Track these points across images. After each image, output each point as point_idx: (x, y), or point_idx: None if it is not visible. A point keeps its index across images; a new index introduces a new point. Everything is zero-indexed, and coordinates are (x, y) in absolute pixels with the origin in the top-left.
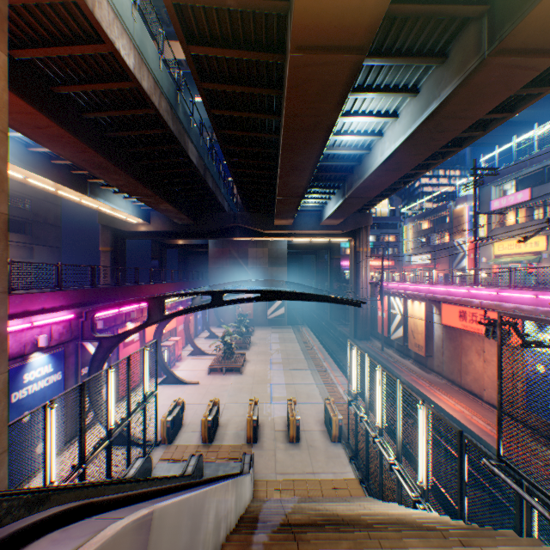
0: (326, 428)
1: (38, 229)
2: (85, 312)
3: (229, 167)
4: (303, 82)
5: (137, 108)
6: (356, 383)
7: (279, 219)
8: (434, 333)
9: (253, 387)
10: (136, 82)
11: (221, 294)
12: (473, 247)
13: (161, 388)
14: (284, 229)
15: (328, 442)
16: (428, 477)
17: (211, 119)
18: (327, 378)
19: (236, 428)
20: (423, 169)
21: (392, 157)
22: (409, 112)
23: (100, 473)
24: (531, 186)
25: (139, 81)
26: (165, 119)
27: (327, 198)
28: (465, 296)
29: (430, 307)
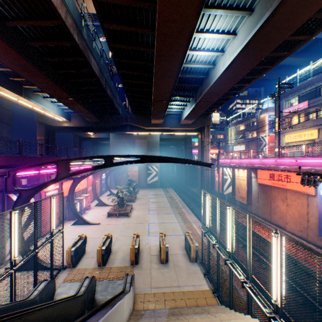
0: (187, 252)
1: None
2: (8, 171)
3: (120, 77)
4: None
5: (48, 20)
6: (208, 220)
7: (154, 119)
8: (252, 189)
9: (137, 225)
10: None
11: (111, 158)
12: (278, 133)
13: (74, 227)
14: (158, 126)
15: (188, 262)
16: (282, 296)
17: (105, 32)
18: (185, 219)
19: (123, 254)
20: (246, 83)
21: (231, 66)
22: (245, 28)
23: (1, 298)
24: (308, 99)
25: None
26: (71, 32)
27: (185, 105)
28: (273, 164)
29: (249, 172)
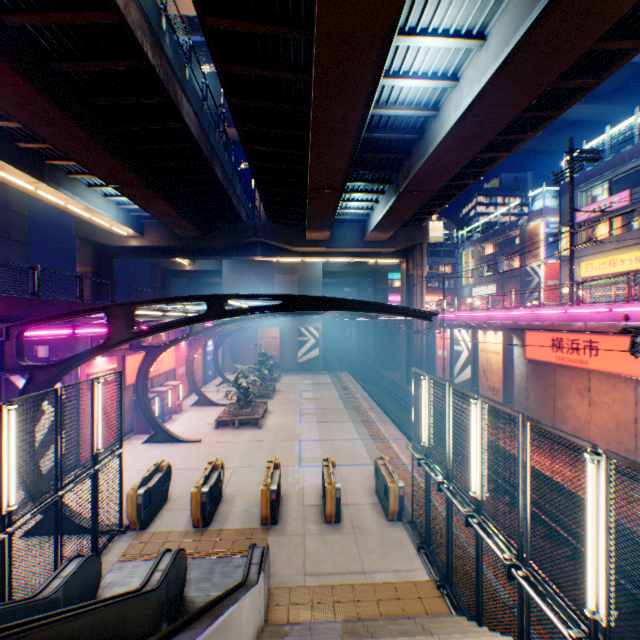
0: (380, 500)
1: None
2: (6, 327)
3: (241, 141)
4: None
5: (89, 11)
6: (427, 432)
7: (312, 230)
8: (514, 372)
9: (276, 444)
10: None
11: (222, 300)
12: (569, 254)
13: (147, 447)
14: (319, 246)
15: (383, 521)
16: (610, 602)
17: (208, 38)
18: (376, 432)
19: (247, 503)
20: (503, 152)
21: (473, 109)
22: (506, 21)
23: None
24: (630, 187)
25: None
26: (138, 38)
27: (374, 201)
28: (559, 320)
29: (508, 338)
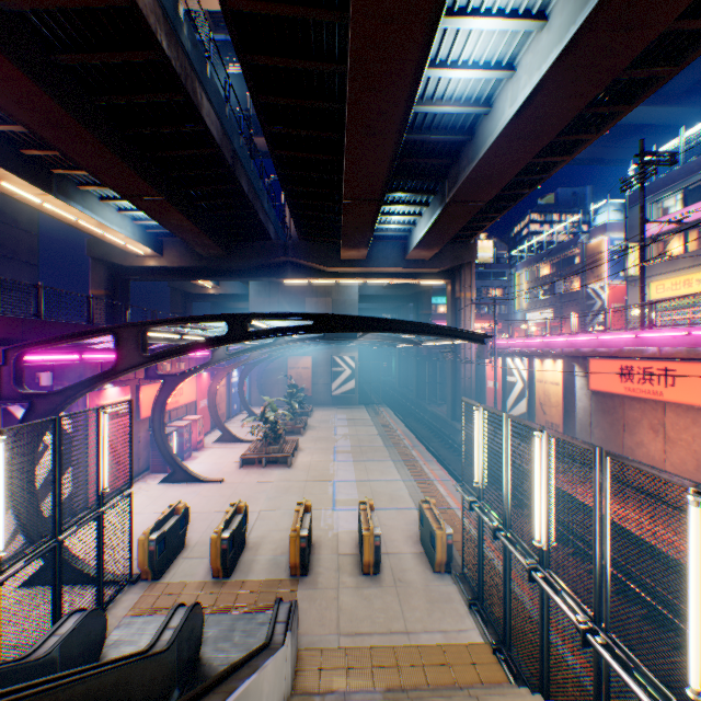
0: (425, 549)
1: (2, 266)
2: (3, 350)
3: (268, 145)
4: None
5: None
6: (480, 471)
7: (348, 248)
8: (576, 405)
9: (307, 485)
10: None
11: (245, 320)
12: (640, 271)
13: (164, 488)
14: (355, 266)
15: (429, 573)
16: None
17: (230, 23)
18: (420, 472)
19: (274, 551)
20: (563, 156)
21: (531, 102)
22: None
23: None
24: None
25: None
26: (150, 25)
27: (417, 215)
28: (629, 345)
29: (569, 367)
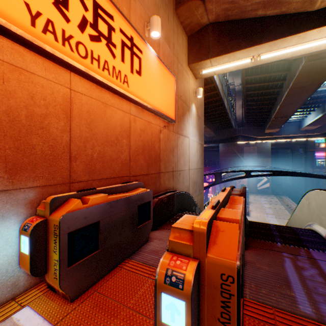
0: None
1: None
2: None
3: (244, 107)
4: (308, 70)
5: (209, 92)
6: None
7: (269, 129)
8: None
9: None
10: (214, 84)
11: (249, 172)
12: None
13: None
14: (271, 135)
15: None
16: None
17: (243, 89)
18: None
19: None
20: None
21: None
22: None
23: None
24: None
25: (216, 83)
26: (220, 93)
27: (307, 113)
28: None
29: None
